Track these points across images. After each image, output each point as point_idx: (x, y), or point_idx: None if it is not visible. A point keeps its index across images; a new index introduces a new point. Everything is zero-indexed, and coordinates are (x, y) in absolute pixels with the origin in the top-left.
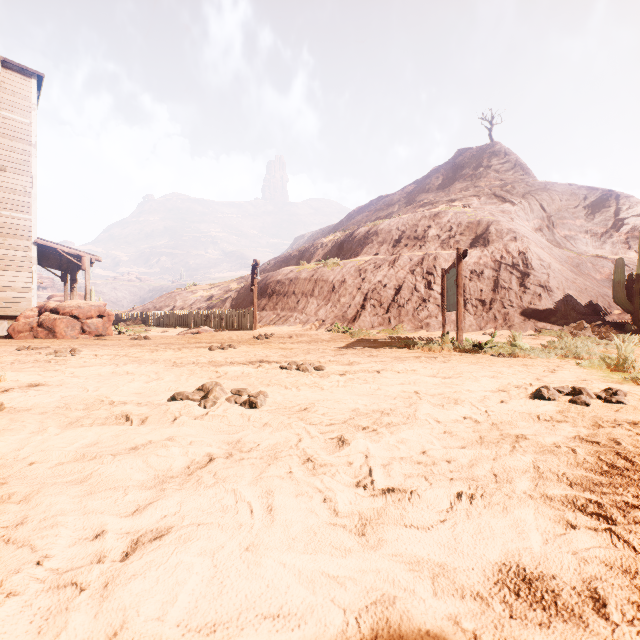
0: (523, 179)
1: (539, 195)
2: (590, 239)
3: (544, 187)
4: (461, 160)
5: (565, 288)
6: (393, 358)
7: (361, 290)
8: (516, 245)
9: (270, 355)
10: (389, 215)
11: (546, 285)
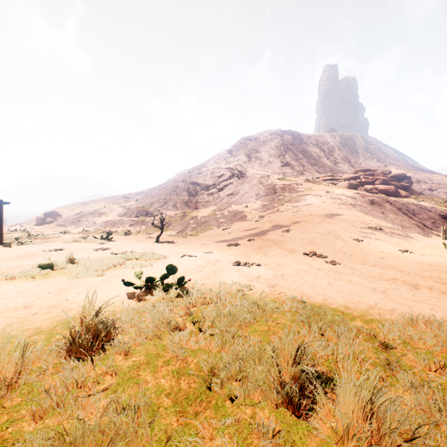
0: None
1: None
2: None
3: None
4: None
5: None
6: (31, 248)
7: None
8: None
9: None
10: None
11: None
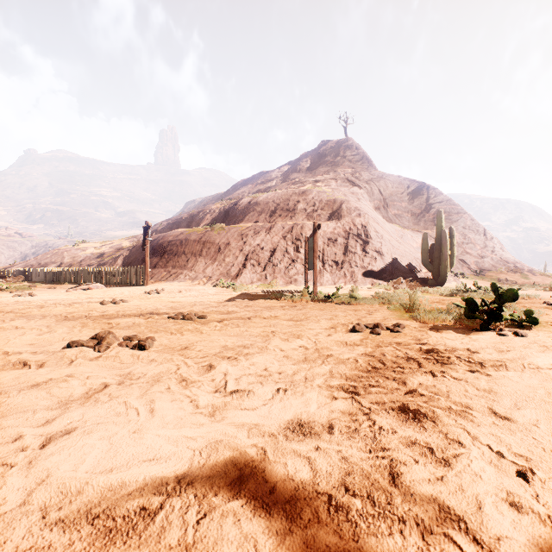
0: (368, 169)
1: (378, 182)
2: (411, 217)
3: (382, 176)
4: (324, 149)
5: (392, 253)
6: (264, 307)
7: (243, 251)
8: (360, 220)
9: (160, 308)
10: (268, 189)
11: (380, 251)
